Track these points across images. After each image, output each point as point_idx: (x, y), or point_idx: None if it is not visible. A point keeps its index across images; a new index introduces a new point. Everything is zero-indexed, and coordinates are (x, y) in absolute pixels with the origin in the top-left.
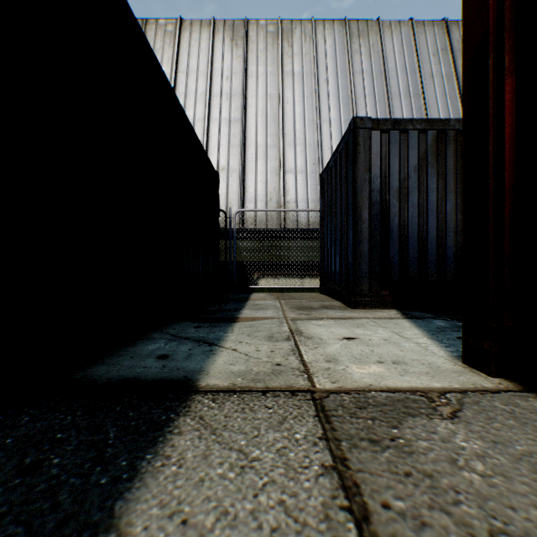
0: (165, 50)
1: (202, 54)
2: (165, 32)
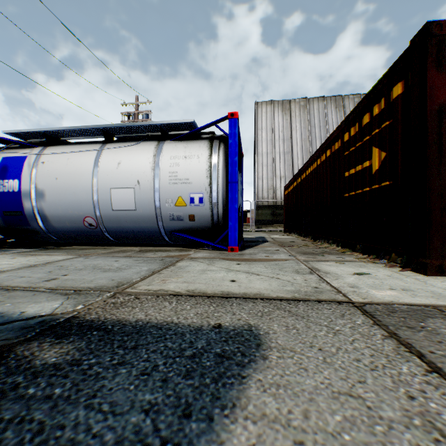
0: (302, 115)
1: (321, 116)
2: (300, 105)
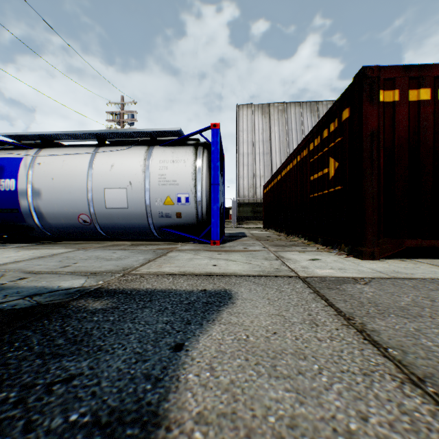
0: (280, 119)
1: (298, 120)
2: (279, 109)
